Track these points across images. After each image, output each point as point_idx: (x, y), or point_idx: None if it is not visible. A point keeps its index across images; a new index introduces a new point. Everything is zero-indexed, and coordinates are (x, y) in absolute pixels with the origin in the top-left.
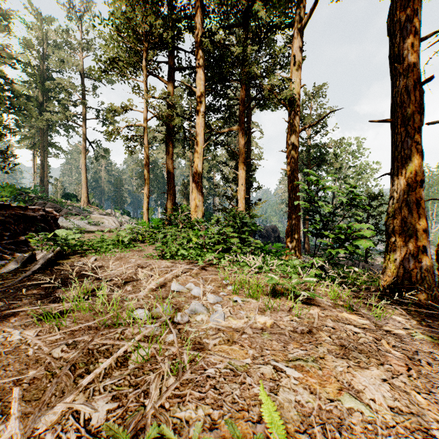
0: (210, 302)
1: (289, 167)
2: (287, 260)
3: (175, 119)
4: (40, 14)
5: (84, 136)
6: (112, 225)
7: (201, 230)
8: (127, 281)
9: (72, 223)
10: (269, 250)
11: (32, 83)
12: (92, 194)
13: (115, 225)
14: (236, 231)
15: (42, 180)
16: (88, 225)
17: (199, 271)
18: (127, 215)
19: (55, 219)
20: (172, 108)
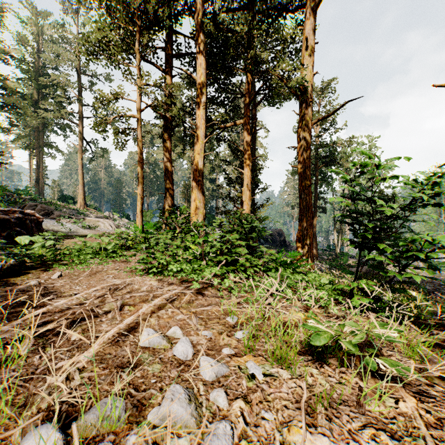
0: (204, 378)
1: (300, 164)
2: (305, 273)
3: (171, 109)
4: (36, 8)
5: (80, 135)
6: (108, 228)
7: (199, 237)
8: (81, 318)
9: (64, 226)
10: (284, 261)
11: (27, 80)
12: (89, 196)
13: (111, 228)
14: (243, 237)
15: (37, 182)
16: (81, 228)
17: (194, 298)
18: (126, 218)
19: (37, 223)
20: (169, 97)
